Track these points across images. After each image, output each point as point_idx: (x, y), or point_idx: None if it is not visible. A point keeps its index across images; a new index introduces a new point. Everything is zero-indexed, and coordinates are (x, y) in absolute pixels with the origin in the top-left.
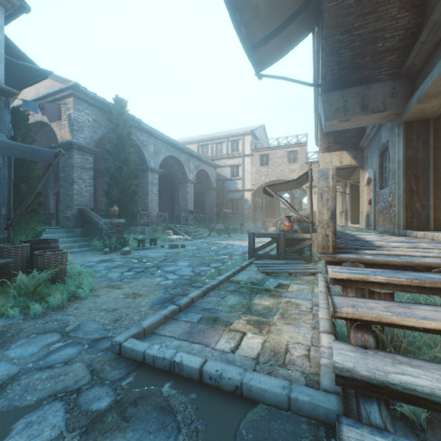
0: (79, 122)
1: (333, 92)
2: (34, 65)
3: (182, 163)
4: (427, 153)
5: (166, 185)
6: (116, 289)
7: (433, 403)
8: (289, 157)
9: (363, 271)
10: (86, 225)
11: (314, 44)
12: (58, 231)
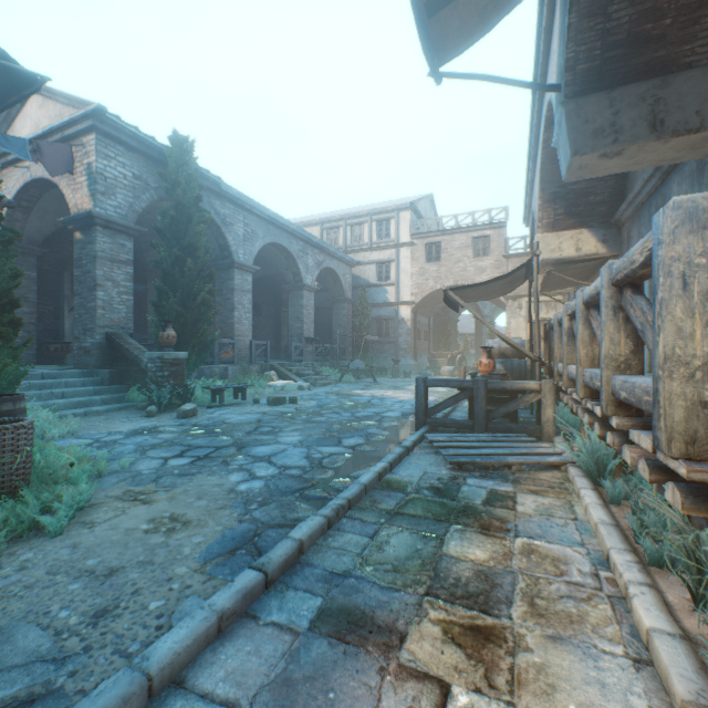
0: (107, 178)
1: (591, 96)
2: (11, 63)
3: (295, 256)
4: None
5: (268, 295)
6: (137, 505)
7: None
8: (476, 247)
9: None
10: (119, 363)
11: (541, 17)
12: (66, 373)
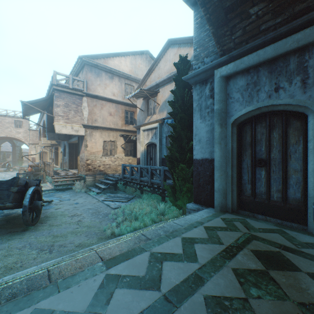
0: None
1: (51, 133)
2: None
3: None
4: (74, 151)
5: None
6: None
7: (62, 185)
8: (17, 124)
9: (57, 177)
10: None
11: None
12: None
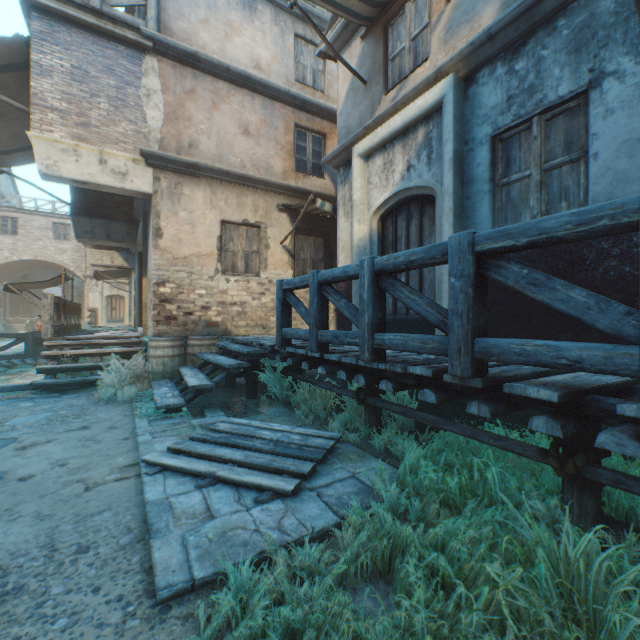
0: None
1: (84, 217)
2: None
3: None
4: None
5: None
6: None
7: (69, 370)
8: (58, 231)
9: (62, 341)
10: None
11: None
12: None
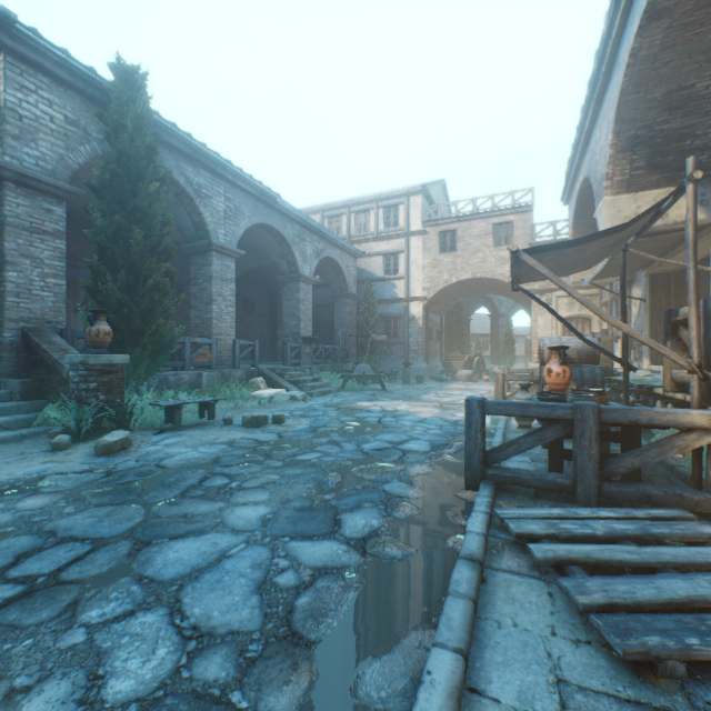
0: (23, 117)
1: None
2: None
3: (289, 242)
4: None
5: (262, 290)
6: None
7: None
8: (497, 235)
9: None
10: (39, 370)
11: None
12: None
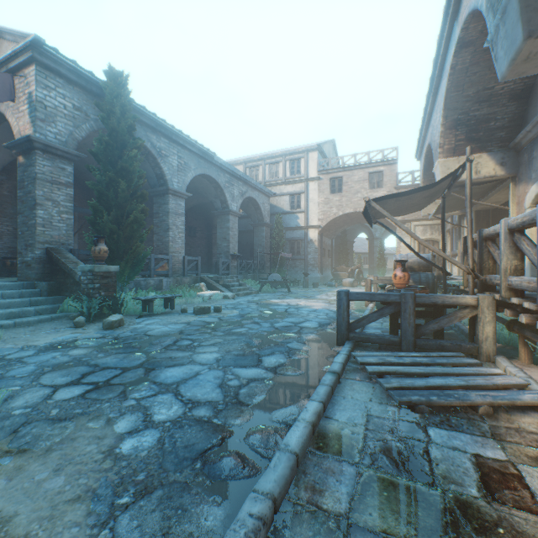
0: (47, 106)
1: None
2: None
3: (222, 187)
4: None
5: (201, 221)
6: None
7: None
8: (371, 180)
9: None
10: (58, 276)
11: None
12: (5, 285)
